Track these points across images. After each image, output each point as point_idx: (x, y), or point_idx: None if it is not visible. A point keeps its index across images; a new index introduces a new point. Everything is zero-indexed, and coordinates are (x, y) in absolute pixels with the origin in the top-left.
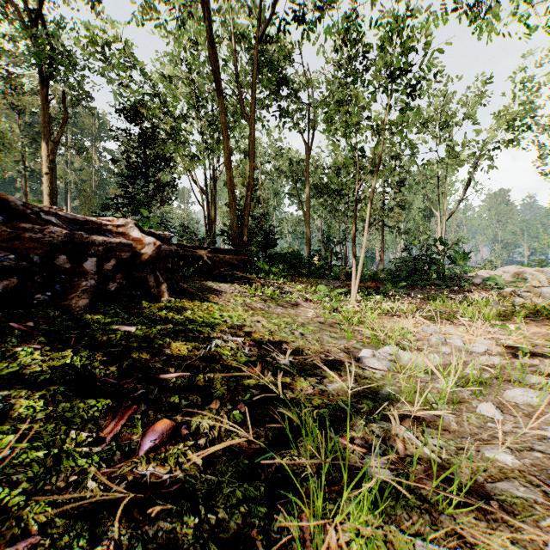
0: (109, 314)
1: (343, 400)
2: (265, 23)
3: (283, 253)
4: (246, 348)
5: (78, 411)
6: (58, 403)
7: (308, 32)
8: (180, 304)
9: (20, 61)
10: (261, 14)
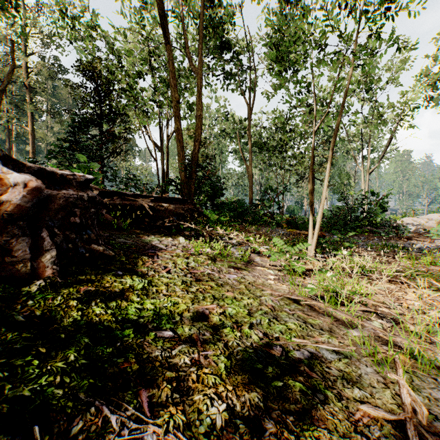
0: None
1: None
2: None
3: (229, 203)
4: None
5: None
6: None
7: None
8: (68, 290)
9: (3, 39)
10: None
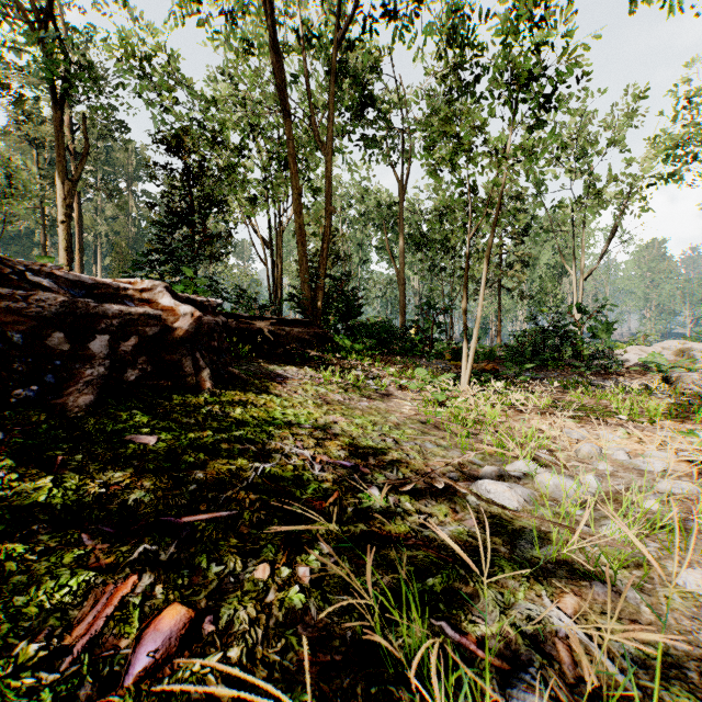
0: (121, 416)
1: (462, 559)
2: (347, 22)
3: (369, 325)
4: (316, 466)
5: (37, 593)
6: (9, 576)
7: (402, 34)
8: (226, 398)
9: (37, 82)
10: (341, 11)
